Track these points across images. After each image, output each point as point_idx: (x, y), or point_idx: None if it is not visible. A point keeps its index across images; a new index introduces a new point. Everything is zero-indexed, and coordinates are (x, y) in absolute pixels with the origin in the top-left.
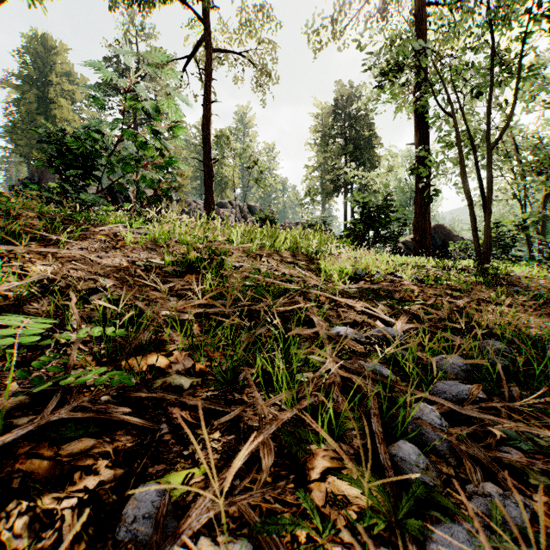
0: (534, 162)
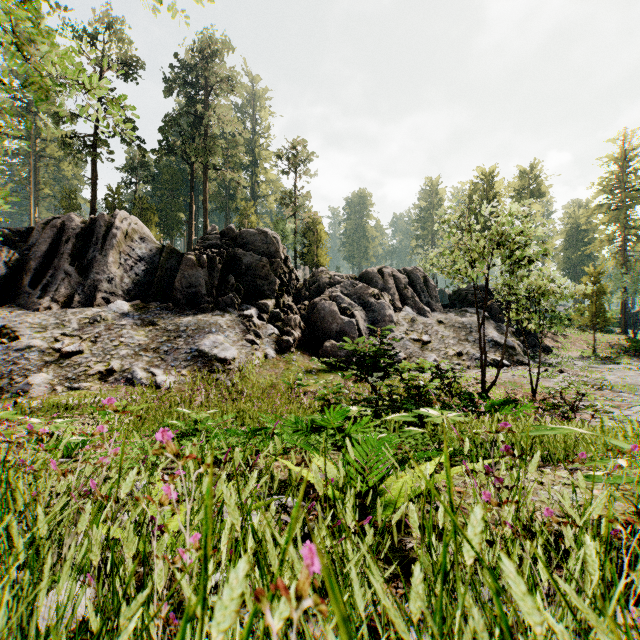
0: None
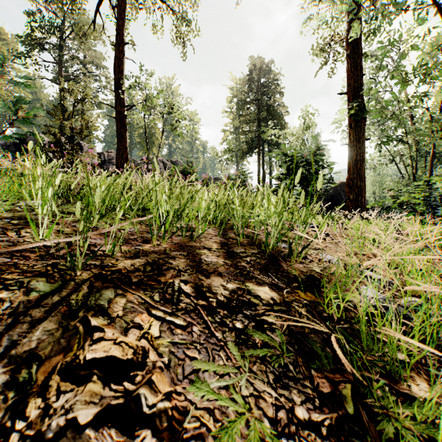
0: (439, 126)
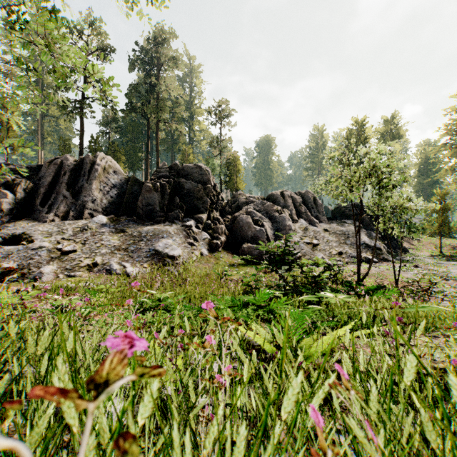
0: None
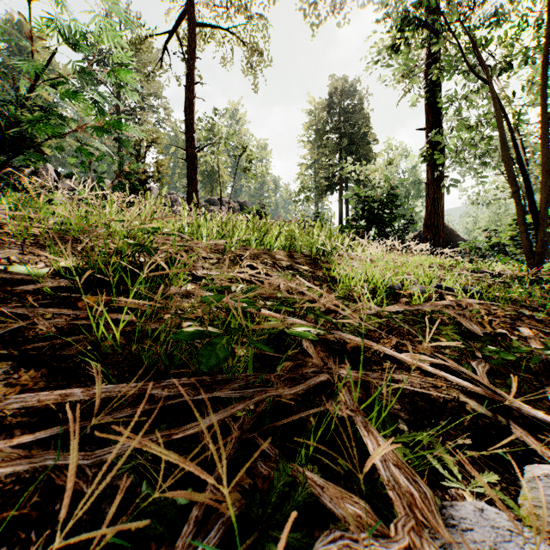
0: None
